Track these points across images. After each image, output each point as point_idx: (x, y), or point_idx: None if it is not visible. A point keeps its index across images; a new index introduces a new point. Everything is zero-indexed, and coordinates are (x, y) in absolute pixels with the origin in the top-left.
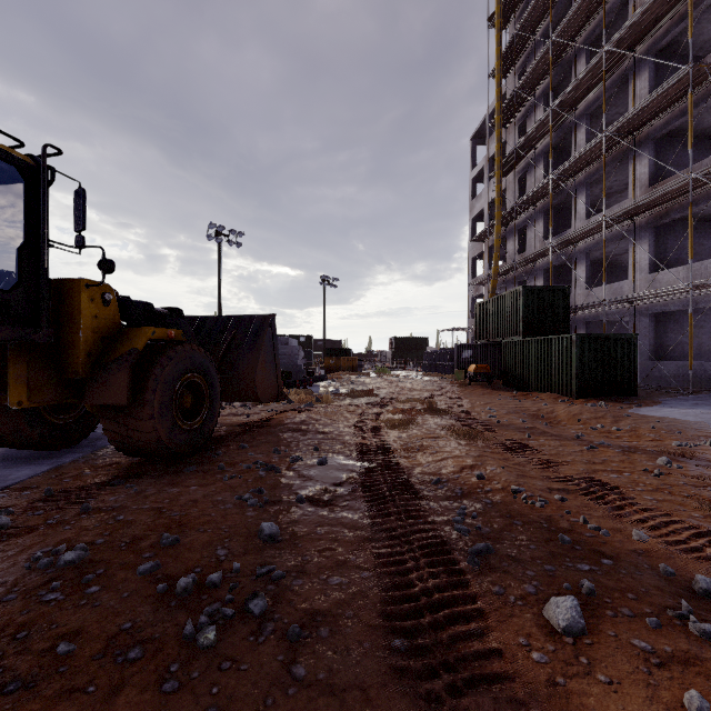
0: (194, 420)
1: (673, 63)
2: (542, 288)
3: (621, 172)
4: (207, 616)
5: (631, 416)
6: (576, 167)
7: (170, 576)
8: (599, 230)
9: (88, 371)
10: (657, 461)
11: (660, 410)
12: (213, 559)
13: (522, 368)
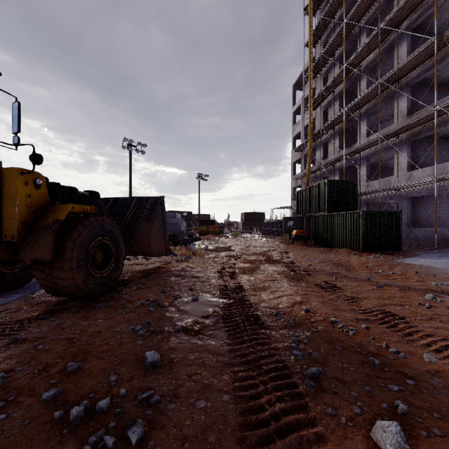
0: (104, 270)
1: (424, 35)
2: (339, 181)
3: (389, 107)
4: (90, 445)
5: (400, 264)
6: (360, 103)
7: (68, 401)
8: (375, 144)
9: (22, 235)
10: (425, 297)
11: (418, 260)
12: (105, 384)
13: (327, 232)
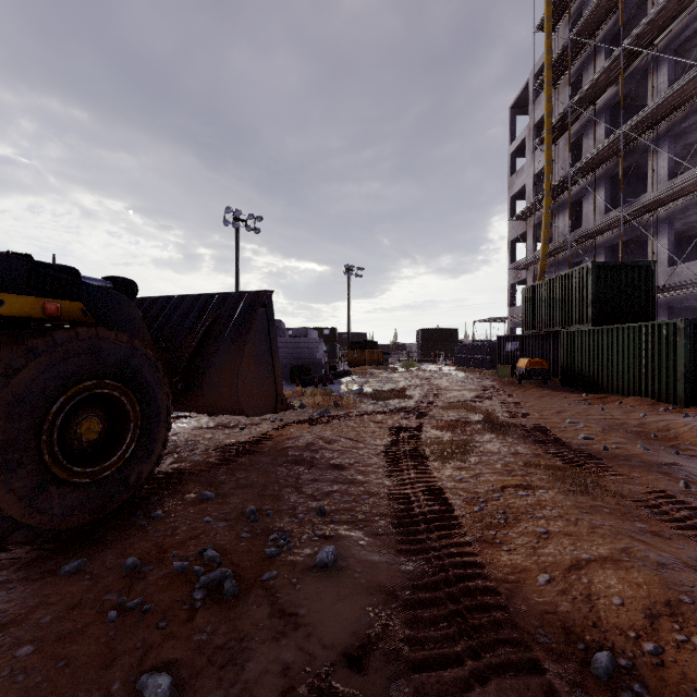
0: (104, 462)
1: None
2: (618, 263)
3: None
4: None
5: None
6: (656, 115)
7: None
8: (691, 190)
9: None
10: None
11: None
12: None
13: (592, 364)
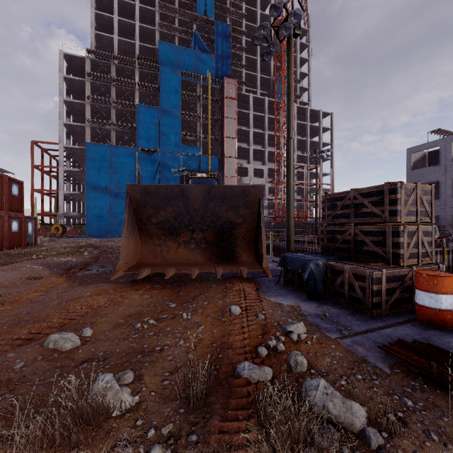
0: None
1: None
2: None
3: None
4: None
5: None
6: None
7: None
8: None
9: None
10: None
11: None
12: None
13: None
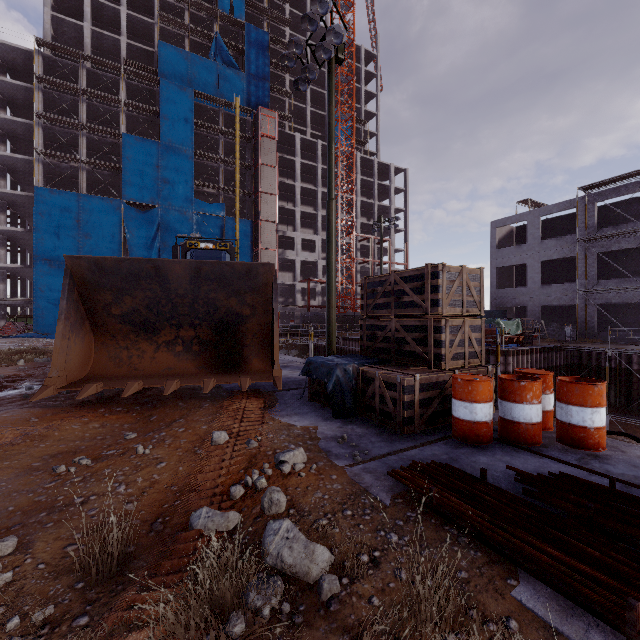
0: None
1: None
2: None
3: None
4: None
5: None
6: None
7: None
8: None
9: None
10: None
11: None
12: None
13: None
